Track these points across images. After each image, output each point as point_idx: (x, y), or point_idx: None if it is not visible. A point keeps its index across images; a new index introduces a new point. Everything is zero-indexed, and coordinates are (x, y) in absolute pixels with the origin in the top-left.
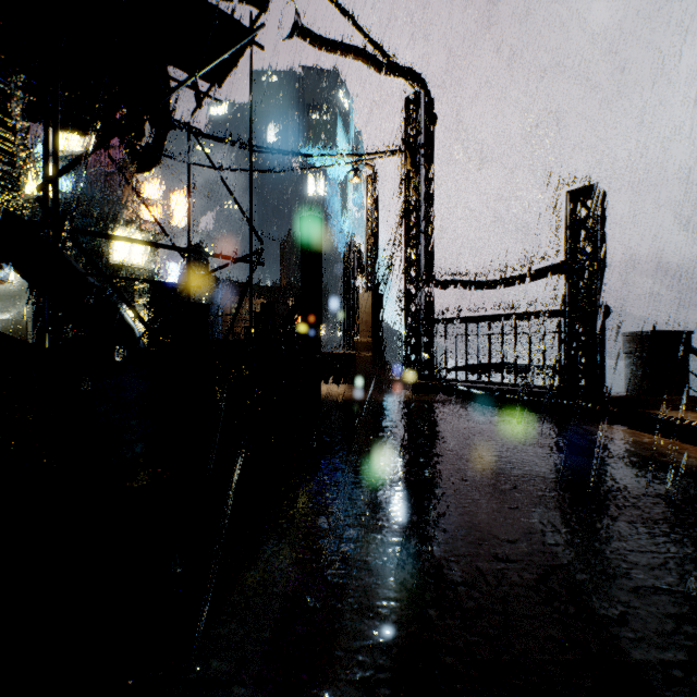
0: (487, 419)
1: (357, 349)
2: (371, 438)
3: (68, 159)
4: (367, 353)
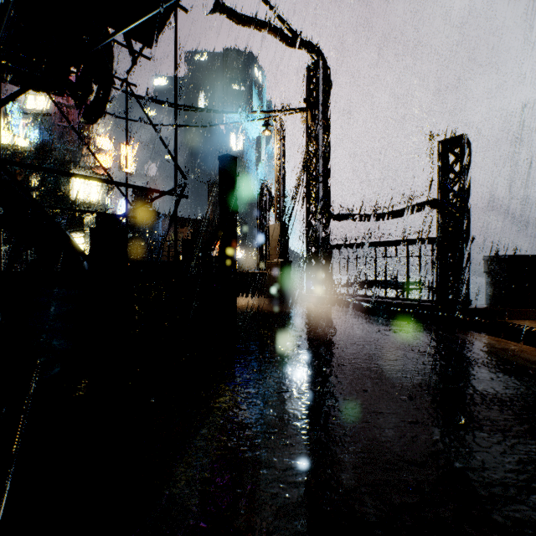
0: (376, 329)
1: (268, 269)
2: (280, 347)
3: (35, 116)
4: (276, 272)
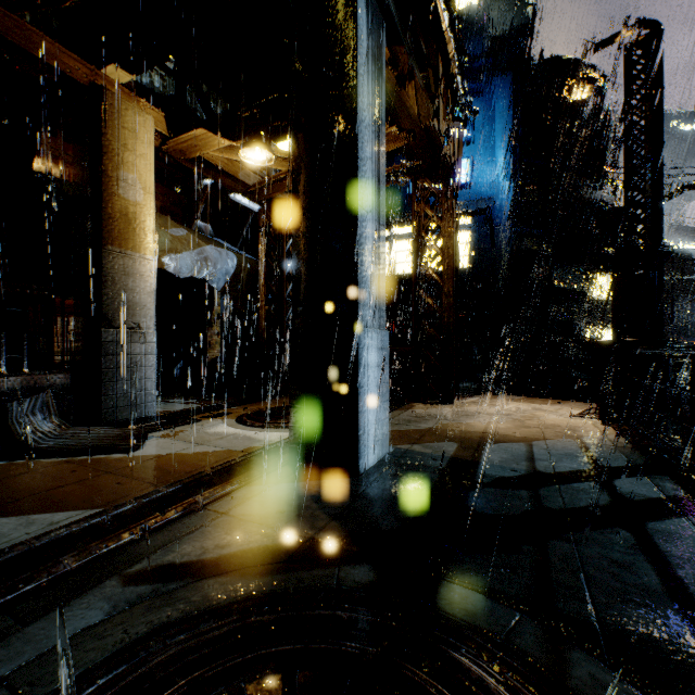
0: None
1: None
2: None
3: None
4: None
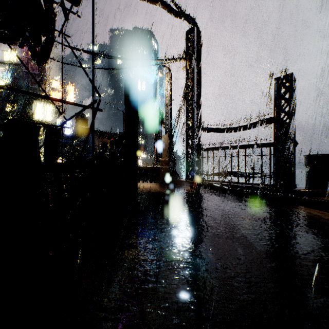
0: (235, 204)
1: (161, 164)
2: (169, 219)
3: (9, 65)
4: (166, 166)
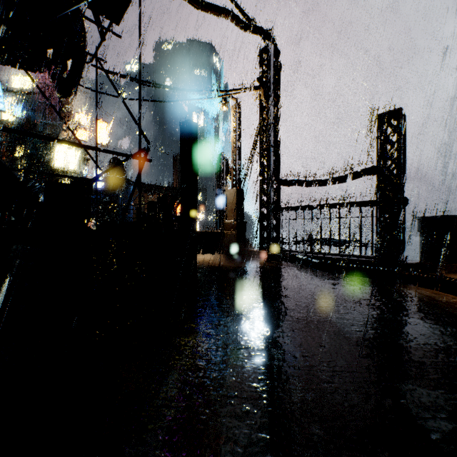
0: (324, 282)
1: (226, 228)
2: (237, 301)
3: (20, 94)
4: (233, 231)
